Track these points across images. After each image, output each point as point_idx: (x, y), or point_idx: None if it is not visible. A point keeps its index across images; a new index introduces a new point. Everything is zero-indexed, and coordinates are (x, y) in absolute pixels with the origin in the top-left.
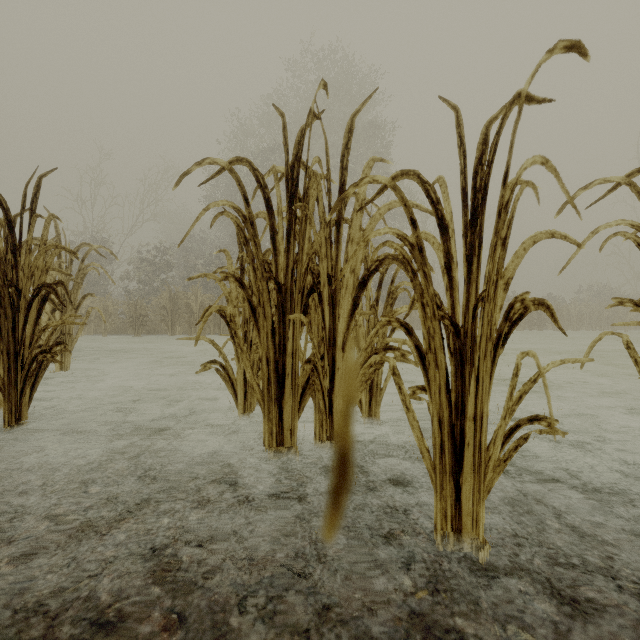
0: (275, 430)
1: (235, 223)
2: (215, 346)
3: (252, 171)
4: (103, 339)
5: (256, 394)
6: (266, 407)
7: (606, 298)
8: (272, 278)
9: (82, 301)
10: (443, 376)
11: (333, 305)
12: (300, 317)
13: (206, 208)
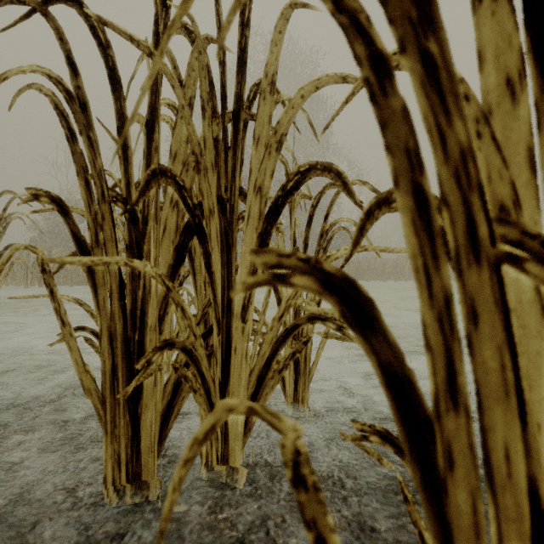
0: (125, 455)
1: (51, 103)
2: (84, 306)
3: (84, 17)
4: (67, 289)
5: (90, 396)
6: (109, 417)
7: None
8: (120, 199)
9: (4, 251)
10: (517, 519)
11: (228, 246)
12: (129, 263)
13: (1, 76)
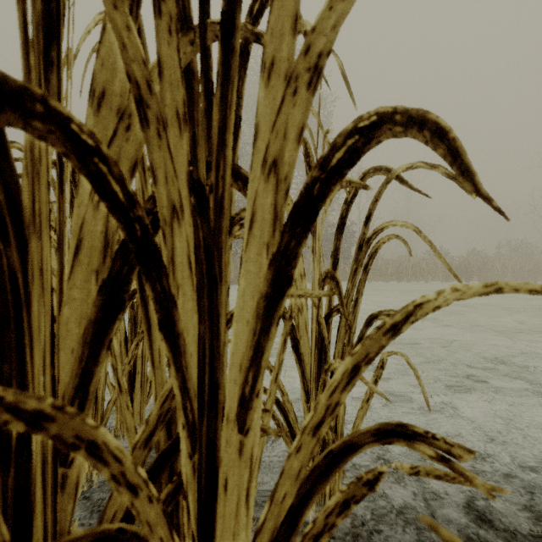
0: None
1: None
2: None
3: None
4: None
5: None
6: None
7: (524, 252)
8: None
9: None
10: None
11: (210, 278)
12: None
13: None
